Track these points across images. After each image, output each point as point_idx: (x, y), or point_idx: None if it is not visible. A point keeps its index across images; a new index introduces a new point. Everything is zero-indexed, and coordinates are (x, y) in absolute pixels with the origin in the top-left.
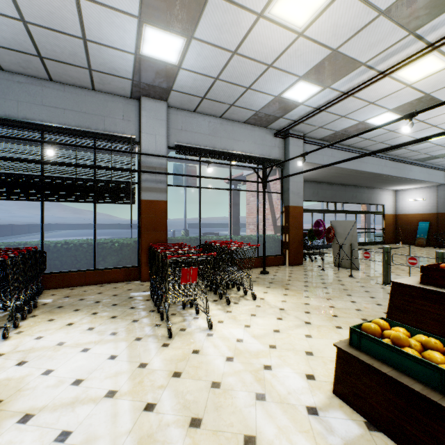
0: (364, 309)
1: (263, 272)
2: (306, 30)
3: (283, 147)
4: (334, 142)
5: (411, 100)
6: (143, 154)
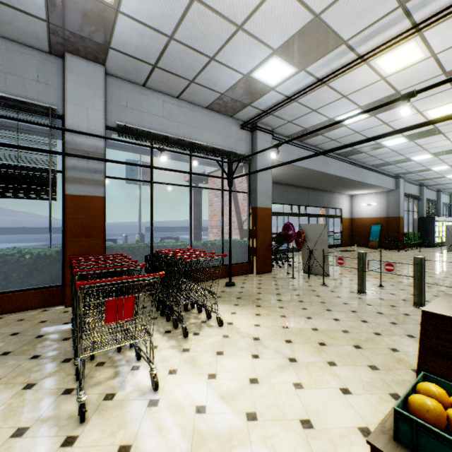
0: (352, 330)
1: (229, 284)
2: None
3: (250, 141)
4: (314, 130)
5: (382, 97)
6: (66, 129)
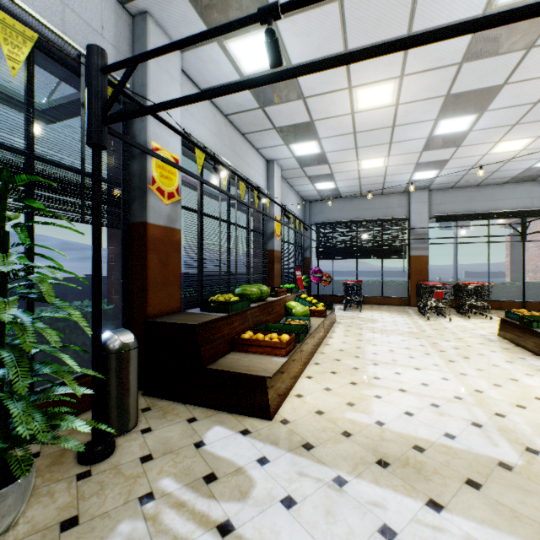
0: None
1: None
2: (525, 148)
3: None
4: None
5: None
6: (412, 228)
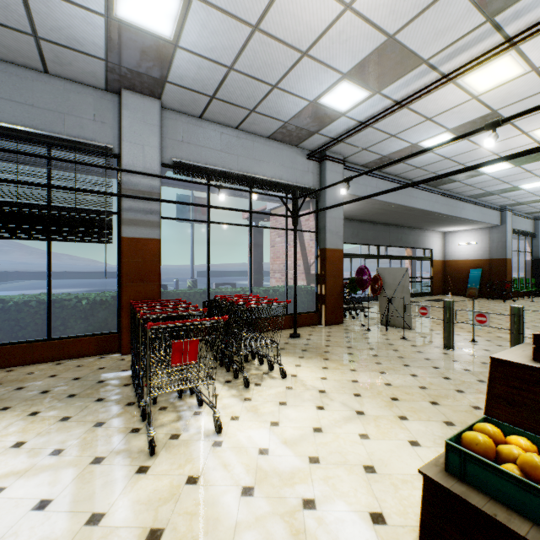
0: (430, 386)
1: (294, 336)
2: None
3: (318, 173)
4: (388, 163)
5: (475, 118)
6: (123, 170)
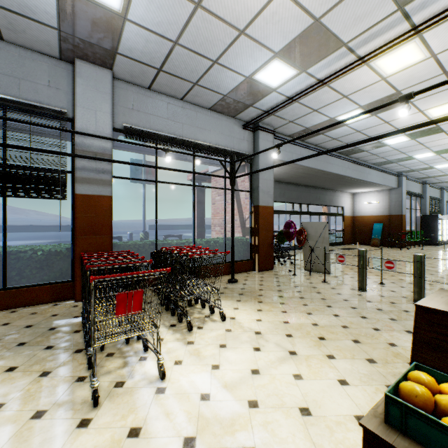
0: (351, 325)
1: (232, 281)
2: None
3: (252, 141)
4: (314, 131)
5: (382, 97)
6: (76, 132)
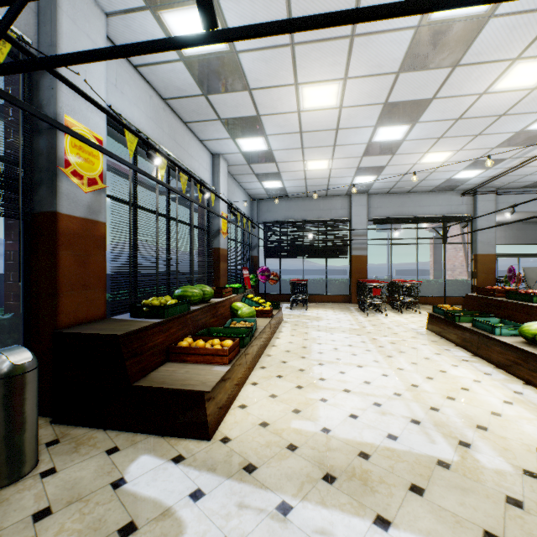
0: None
1: None
2: (447, 160)
3: (471, 203)
4: (481, 215)
5: None
6: (353, 230)
